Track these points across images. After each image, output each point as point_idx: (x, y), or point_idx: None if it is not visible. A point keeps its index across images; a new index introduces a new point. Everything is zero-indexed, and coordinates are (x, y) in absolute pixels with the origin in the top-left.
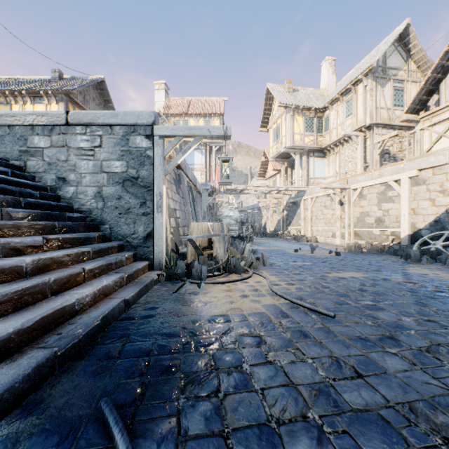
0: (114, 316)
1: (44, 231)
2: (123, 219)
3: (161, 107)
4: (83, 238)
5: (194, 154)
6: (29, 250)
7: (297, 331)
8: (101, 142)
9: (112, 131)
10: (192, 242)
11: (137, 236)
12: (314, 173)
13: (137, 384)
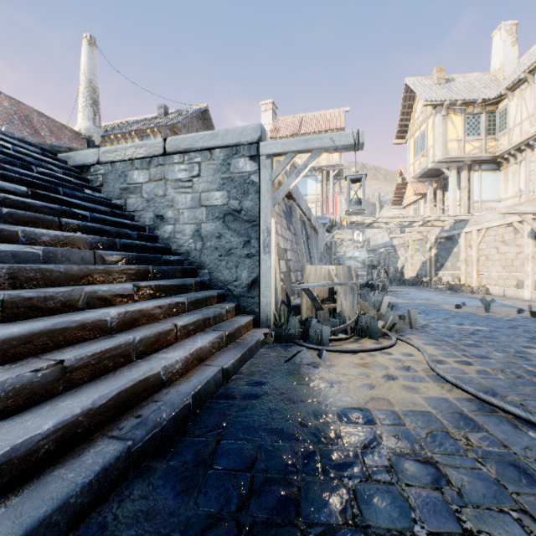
0: (208, 391)
1: (137, 277)
2: (224, 262)
3: (268, 131)
4: (179, 285)
5: (307, 183)
6: (117, 300)
7: (509, 465)
8: (199, 171)
9: (211, 156)
10: (308, 292)
11: (239, 284)
12: (481, 194)
13: (233, 528)
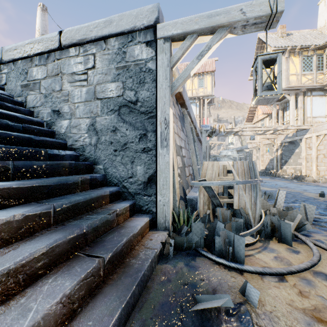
0: None
1: None
2: (119, 157)
3: None
4: (53, 185)
5: None
6: None
7: None
8: (94, 62)
9: (106, 45)
10: (208, 189)
11: (135, 180)
12: (312, 112)
13: None
